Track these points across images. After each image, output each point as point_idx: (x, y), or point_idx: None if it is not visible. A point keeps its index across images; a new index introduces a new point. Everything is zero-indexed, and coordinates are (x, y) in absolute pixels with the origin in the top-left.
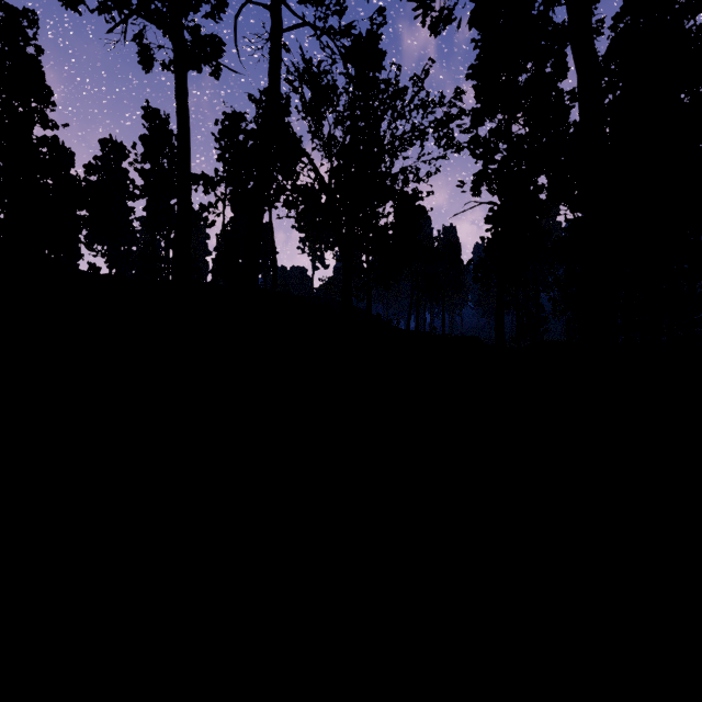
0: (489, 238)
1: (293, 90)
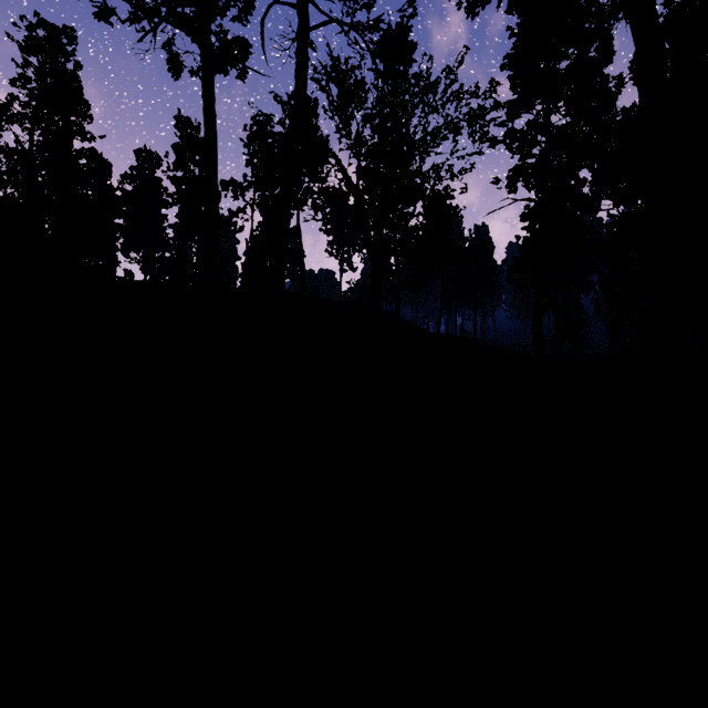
0: (526, 237)
1: (320, 89)
